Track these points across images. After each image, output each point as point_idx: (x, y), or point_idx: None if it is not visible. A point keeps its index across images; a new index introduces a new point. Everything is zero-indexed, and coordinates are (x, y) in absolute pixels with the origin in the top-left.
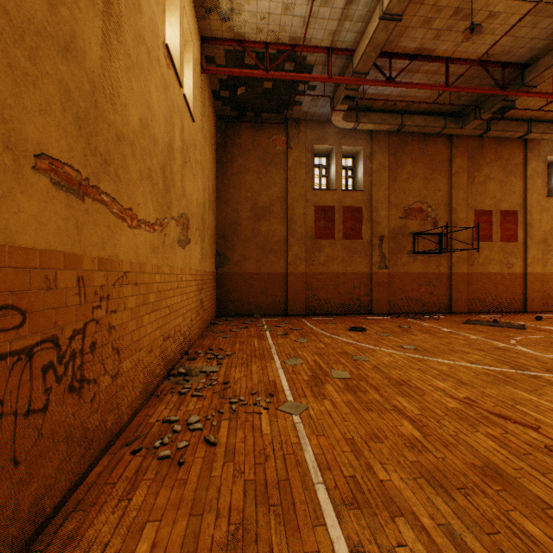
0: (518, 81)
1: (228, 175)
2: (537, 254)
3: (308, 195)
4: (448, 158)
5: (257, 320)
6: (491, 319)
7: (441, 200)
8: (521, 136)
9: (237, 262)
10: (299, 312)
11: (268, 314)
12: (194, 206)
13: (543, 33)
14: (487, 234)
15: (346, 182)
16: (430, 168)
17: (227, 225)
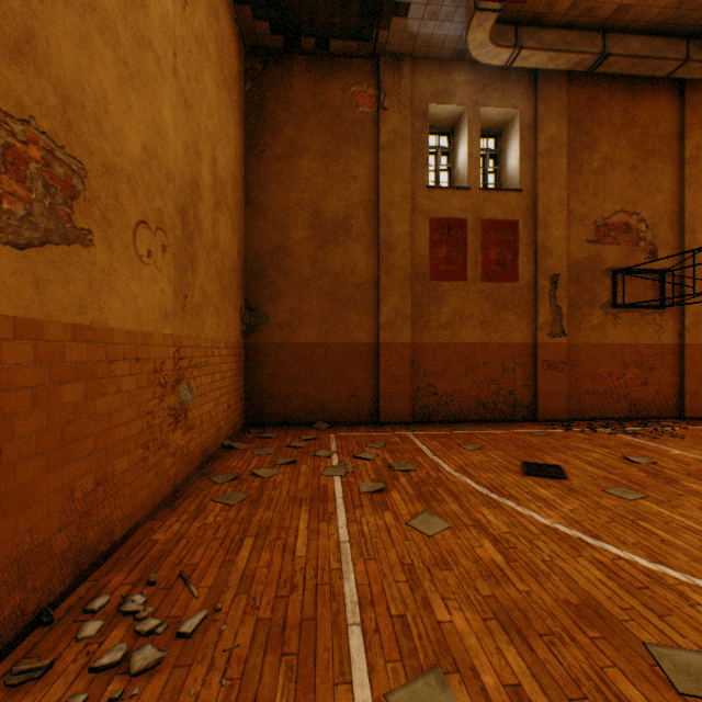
0: None
1: (267, 160)
2: None
3: (418, 198)
4: (677, 131)
5: (319, 437)
6: None
7: (664, 208)
8: None
9: (283, 323)
10: (400, 417)
11: (342, 422)
12: (131, 155)
13: None
14: None
15: (486, 179)
16: (644, 148)
17: (265, 255)
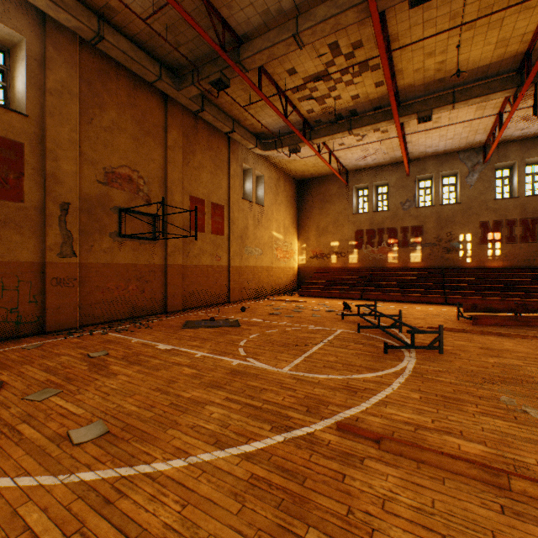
0: (236, 56)
1: None
2: (237, 248)
3: None
4: (165, 126)
5: None
6: (207, 316)
7: (157, 173)
8: (229, 132)
9: None
10: None
11: None
12: None
13: (260, 3)
14: (202, 224)
15: None
16: (143, 127)
17: None
